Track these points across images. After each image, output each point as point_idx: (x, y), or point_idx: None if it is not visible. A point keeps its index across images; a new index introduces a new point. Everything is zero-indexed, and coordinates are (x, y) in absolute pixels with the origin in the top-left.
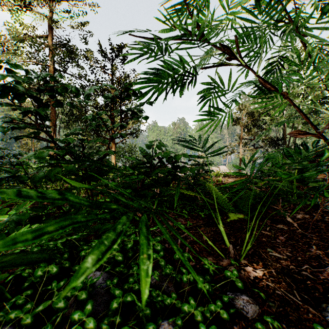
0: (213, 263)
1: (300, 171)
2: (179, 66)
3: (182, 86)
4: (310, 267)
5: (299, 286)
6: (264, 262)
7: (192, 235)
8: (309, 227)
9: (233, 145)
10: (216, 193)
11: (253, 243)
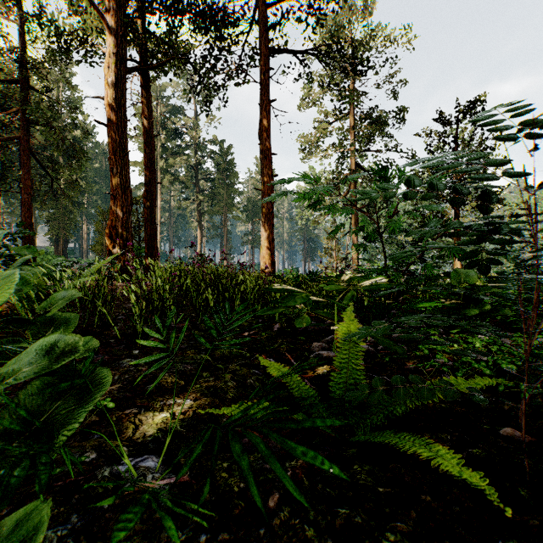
0: None
1: None
2: None
3: None
4: None
5: None
6: None
7: None
8: None
9: None
10: None
11: None
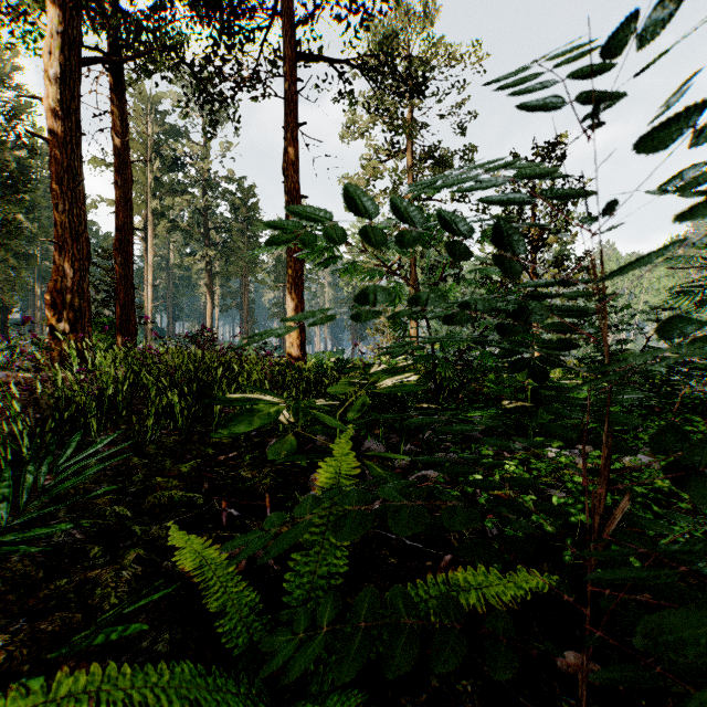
0: None
1: None
2: None
3: None
4: None
5: None
6: None
7: None
8: None
9: None
10: None
11: None
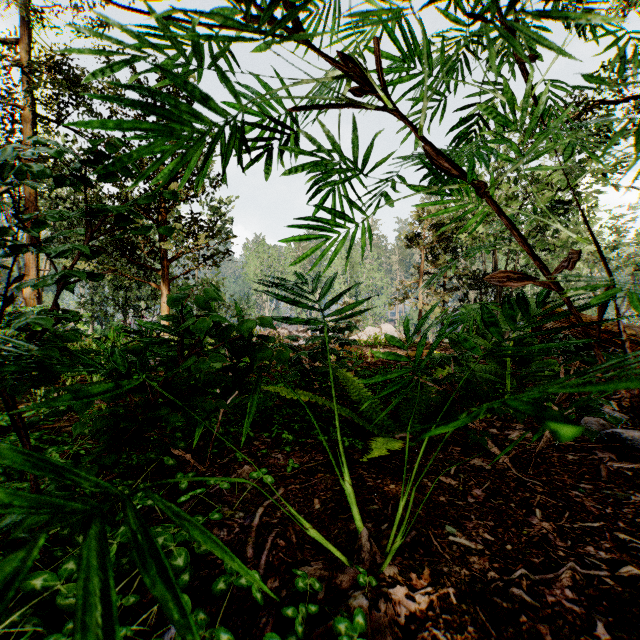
0: (320, 583)
1: (519, 342)
2: (260, 115)
3: (268, 162)
4: (529, 572)
5: (505, 632)
6: (436, 565)
7: (232, 555)
8: (531, 461)
9: (407, 285)
10: (359, 390)
11: (419, 513)
